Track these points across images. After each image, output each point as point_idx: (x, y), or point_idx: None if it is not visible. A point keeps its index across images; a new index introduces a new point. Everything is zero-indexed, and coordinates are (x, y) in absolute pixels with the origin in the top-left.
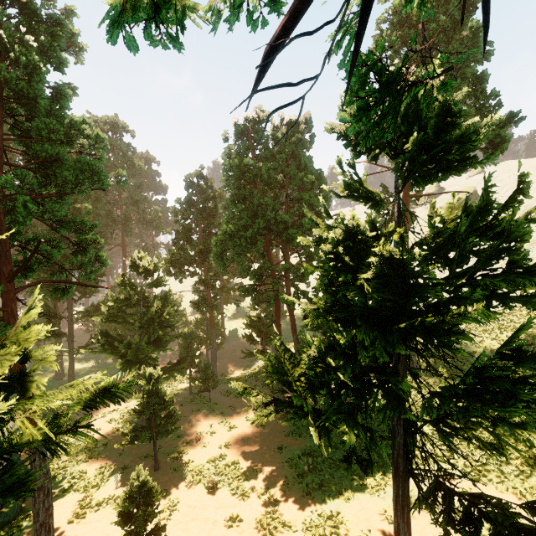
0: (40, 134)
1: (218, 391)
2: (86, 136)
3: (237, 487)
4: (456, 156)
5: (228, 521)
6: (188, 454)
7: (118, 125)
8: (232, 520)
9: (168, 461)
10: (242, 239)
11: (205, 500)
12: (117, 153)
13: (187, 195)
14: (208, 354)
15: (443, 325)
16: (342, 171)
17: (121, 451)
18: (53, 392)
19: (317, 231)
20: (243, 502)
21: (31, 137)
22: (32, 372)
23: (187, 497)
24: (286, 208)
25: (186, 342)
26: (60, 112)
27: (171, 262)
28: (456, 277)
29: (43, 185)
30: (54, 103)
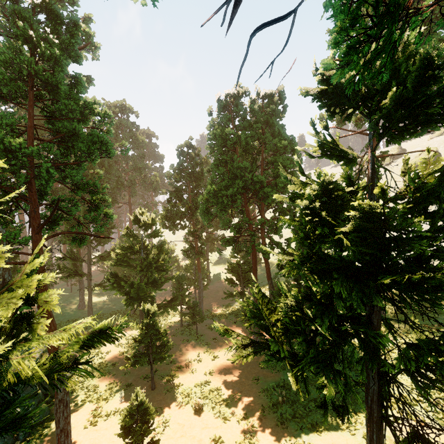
0: (61, 114)
1: (204, 325)
2: (96, 114)
3: (219, 410)
4: (438, 109)
5: (211, 441)
6: (178, 378)
7: (125, 108)
8: (215, 441)
9: (163, 382)
10: (224, 198)
11: (192, 420)
12: (125, 130)
13: (179, 162)
14: (196, 293)
15: (432, 282)
16: (316, 132)
17: (125, 371)
18: (49, 336)
19: (292, 188)
20: (224, 425)
21: (55, 117)
22: (38, 313)
23: (177, 416)
24: (261, 170)
25: (178, 283)
26: (77, 96)
27: (166, 217)
28: (439, 231)
29: (65, 155)
30: (73, 89)
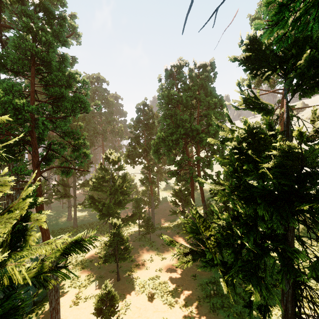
0: (53, 82)
1: (155, 234)
2: (78, 82)
3: (166, 298)
4: None
5: None
6: (136, 272)
7: (100, 78)
8: None
9: (125, 275)
10: (169, 141)
11: (146, 305)
12: (99, 94)
13: (137, 116)
14: (149, 211)
15: None
16: (241, 90)
17: (99, 266)
18: (35, 247)
19: (223, 133)
20: (170, 310)
21: (50, 85)
22: (30, 228)
23: (135, 301)
24: (197, 121)
25: (136, 203)
26: (65, 69)
27: (128, 156)
28: None
29: (56, 112)
30: (61, 64)
